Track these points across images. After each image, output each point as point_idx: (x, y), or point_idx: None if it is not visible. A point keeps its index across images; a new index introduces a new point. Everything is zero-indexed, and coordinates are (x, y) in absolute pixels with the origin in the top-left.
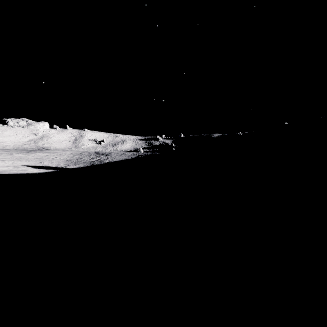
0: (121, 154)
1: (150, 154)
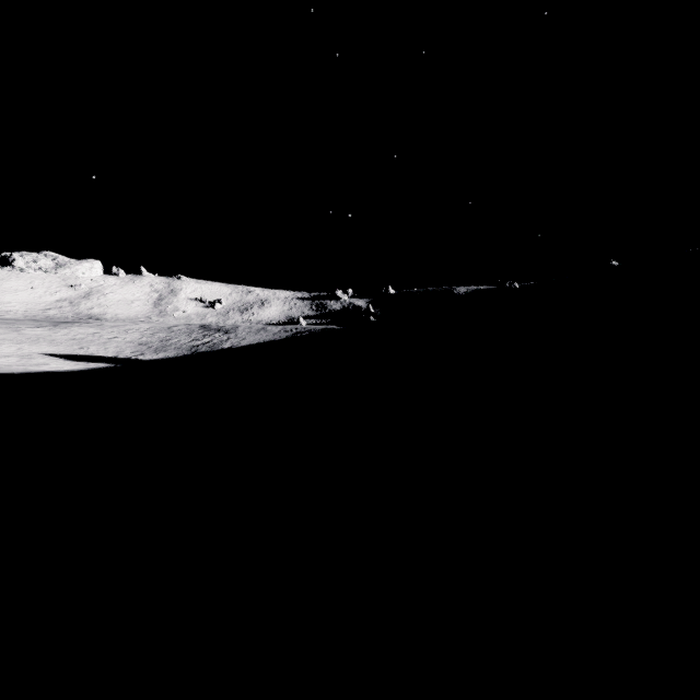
0: (258, 330)
1: (322, 329)
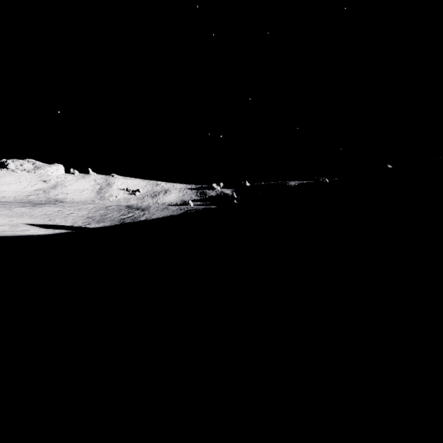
0: (163, 209)
1: (203, 208)
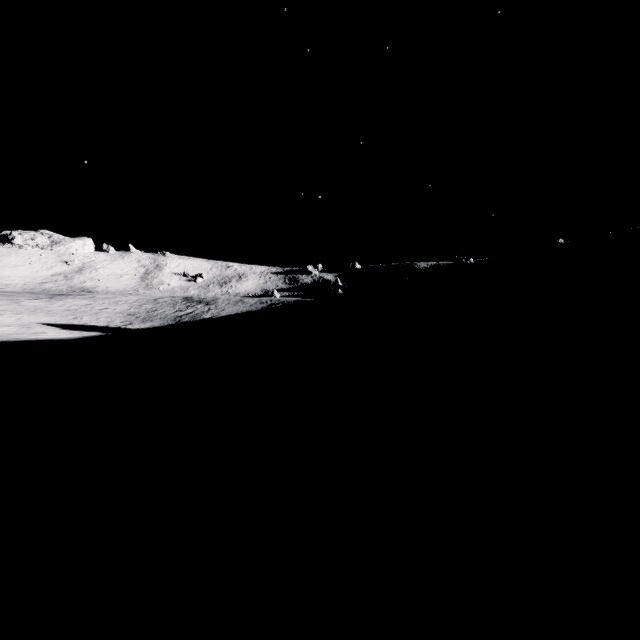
0: (236, 302)
1: (294, 301)
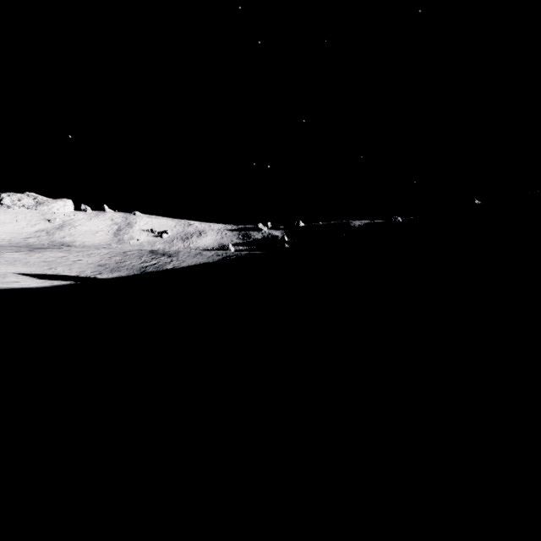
0: (195, 254)
1: (247, 253)
